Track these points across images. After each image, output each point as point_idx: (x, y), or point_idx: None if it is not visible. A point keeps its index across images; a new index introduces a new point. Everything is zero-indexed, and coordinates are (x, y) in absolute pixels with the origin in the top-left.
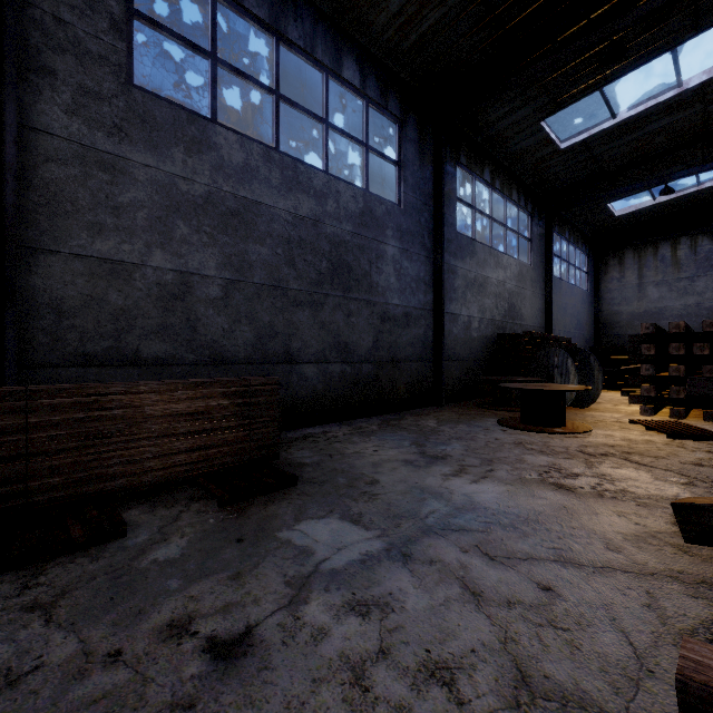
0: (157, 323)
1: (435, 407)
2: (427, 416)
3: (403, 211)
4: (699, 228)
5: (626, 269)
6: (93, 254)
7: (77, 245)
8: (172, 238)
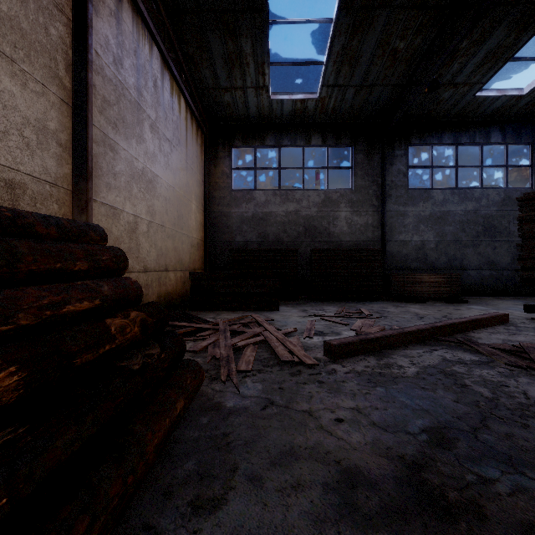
0: (415, 257)
1: None
2: None
3: (534, 190)
4: None
5: None
6: (399, 240)
7: (395, 238)
8: (419, 231)
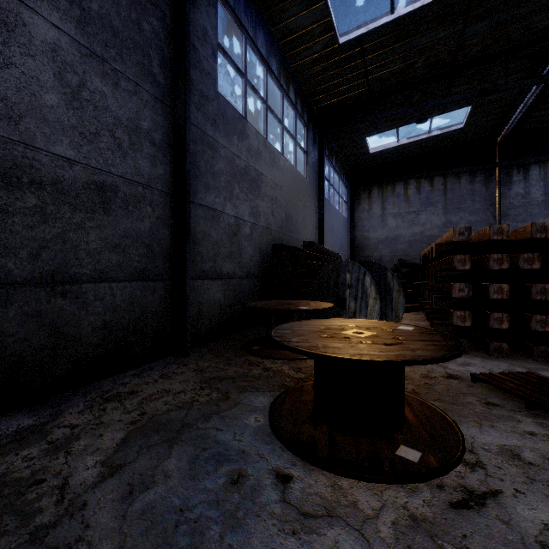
0: None
1: (173, 357)
2: (124, 401)
3: None
4: (422, 173)
5: (373, 202)
6: None
7: None
8: None
